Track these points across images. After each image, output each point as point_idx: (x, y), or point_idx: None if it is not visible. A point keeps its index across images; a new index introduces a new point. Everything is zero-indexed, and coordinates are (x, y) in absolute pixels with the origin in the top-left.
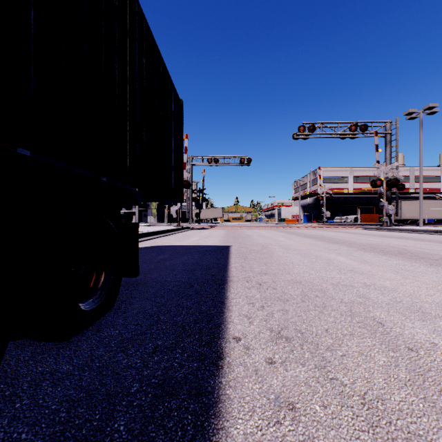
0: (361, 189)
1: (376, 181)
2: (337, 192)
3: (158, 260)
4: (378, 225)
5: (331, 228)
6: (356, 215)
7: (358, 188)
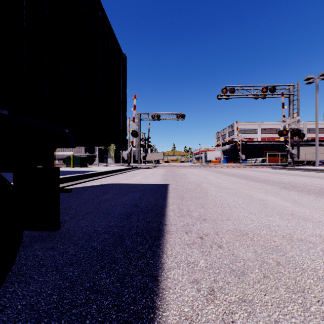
0: (267, 138)
1: (282, 131)
2: (249, 140)
3: (100, 201)
4: (283, 165)
5: (247, 168)
6: (263, 158)
7: (264, 137)
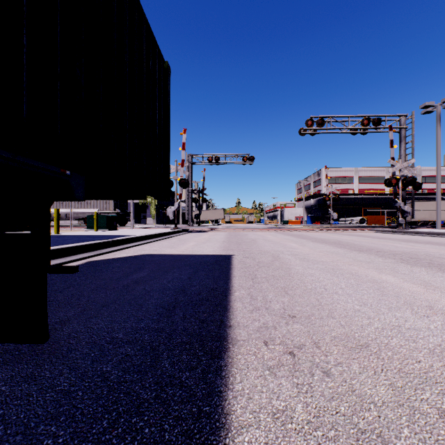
0: (367, 190)
1: (390, 180)
2: (342, 193)
3: (128, 283)
4: (391, 227)
5: (340, 231)
6: (361, 217)
7: (363, 188)
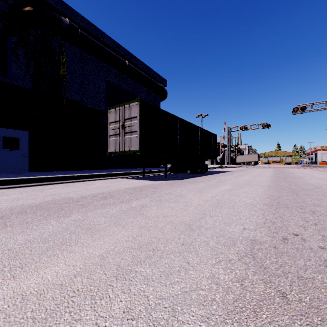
0: None
1: None
2: None
3: (210, 172)
4: None
5: (322, 168)
6: None
7: None
